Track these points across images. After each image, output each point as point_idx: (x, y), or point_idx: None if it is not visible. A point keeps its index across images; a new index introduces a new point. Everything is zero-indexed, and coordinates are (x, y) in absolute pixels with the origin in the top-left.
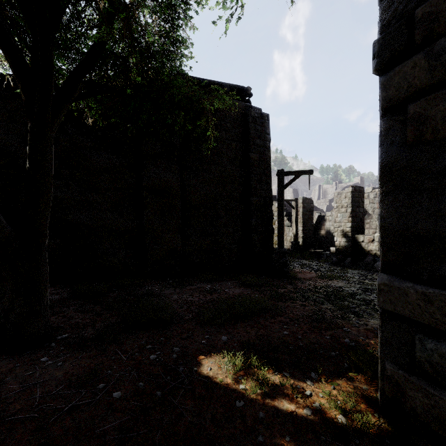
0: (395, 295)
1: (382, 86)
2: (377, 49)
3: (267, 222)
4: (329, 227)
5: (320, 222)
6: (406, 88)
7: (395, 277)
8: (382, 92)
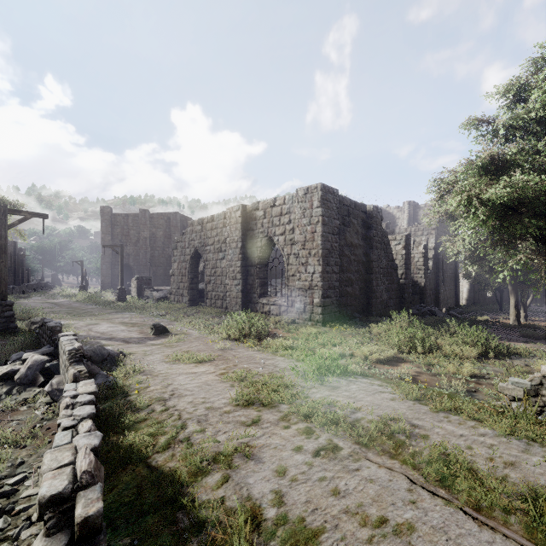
0: None
1: None
2: None
3: None
4: None
5: None
6: None
7: None
8: None
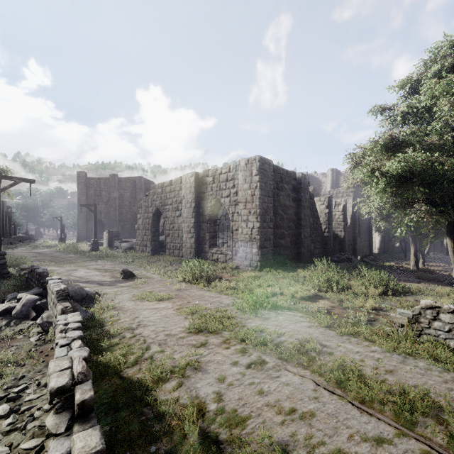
0: None
1: None
2: None
3: (443, 242)
4: None
5: None
6: None
7: None
8: None
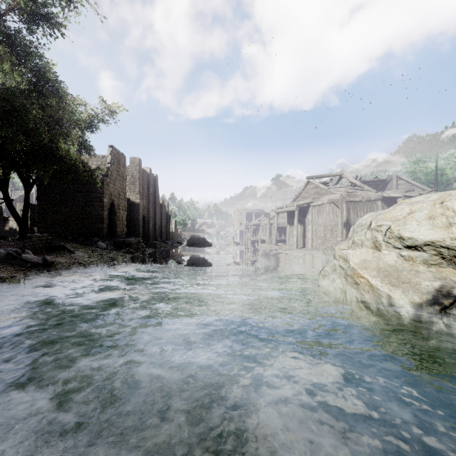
0: (39, 225)
1: (37, 203)
2: (37, 198)
3: None
4: (13, 225)
5: (5, 222)
6: (40, 204)
7: (39, 224)
8: (37, 203)
